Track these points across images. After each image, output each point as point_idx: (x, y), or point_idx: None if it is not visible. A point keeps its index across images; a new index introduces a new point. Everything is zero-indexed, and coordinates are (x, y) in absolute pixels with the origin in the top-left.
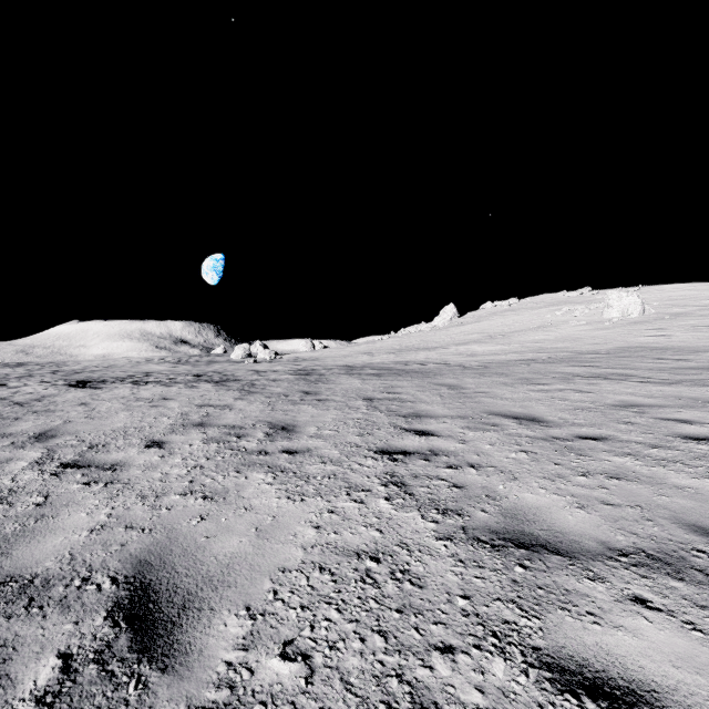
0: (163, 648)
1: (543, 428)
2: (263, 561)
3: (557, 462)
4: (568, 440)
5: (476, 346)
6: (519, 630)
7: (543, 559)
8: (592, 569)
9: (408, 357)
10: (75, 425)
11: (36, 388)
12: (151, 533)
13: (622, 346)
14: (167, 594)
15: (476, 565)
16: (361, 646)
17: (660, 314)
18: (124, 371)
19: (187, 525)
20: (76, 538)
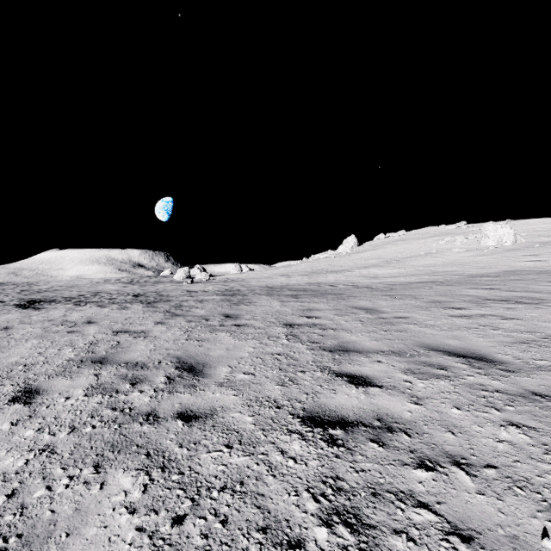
0: None
1: (506, 373)
2: None
3: None
4: None
5: (376, 269)
6: None
7: None
8: None
9: (319, 278)
10: None
11: None
12: None
13: (507, 269)
14: None
15: None
16: None
17: (530, 242)
18: (80, 291)
19: None
20: None
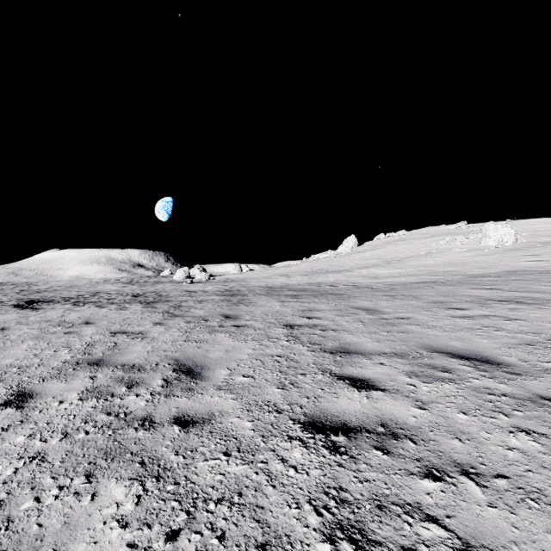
0: None
1: (512, 376)
2: None
3: None
4: None
5: (376, 269)
6: None
7: None
8: None
9: (319, 279)
10: None
11: None
12: None
13: (508, 269)
14: None
15: None
16: None
17: (531, 242)
18: (79, 291)
19: None
20: None
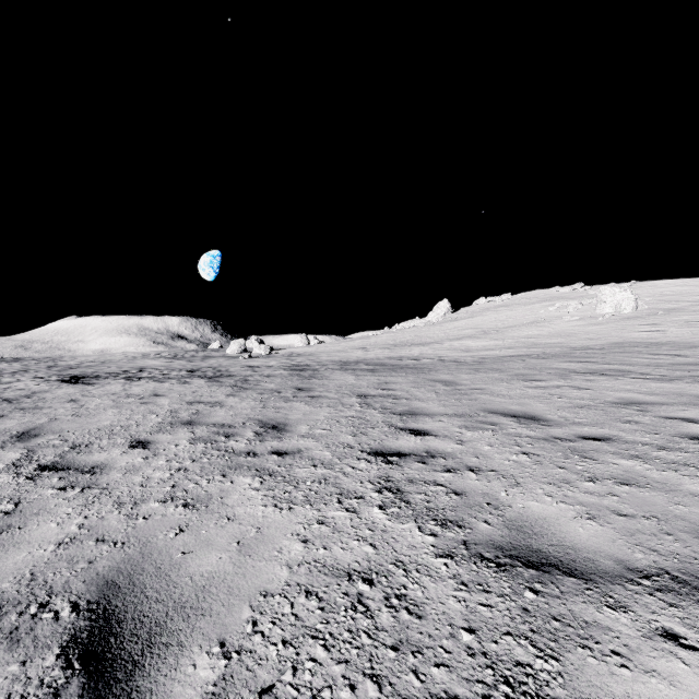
0: (119, 698)
1: (543, 427)
2: (243, 582)
3: (561, 465)
4: (571, 440)
5: (470, 341)
6: (534, 676)
7: (555, 582)
8: (611, 595)
9: (402, 352)
10: (61, 424)
11: (28, 384)
12: (123, 547)
13: (616, 341)
14: (132, 624)
15: (481, 589)
16: (351, 696)
17: (653, 309)
18: (119, 366)
19: (164, 538)
20: (41, 554)
